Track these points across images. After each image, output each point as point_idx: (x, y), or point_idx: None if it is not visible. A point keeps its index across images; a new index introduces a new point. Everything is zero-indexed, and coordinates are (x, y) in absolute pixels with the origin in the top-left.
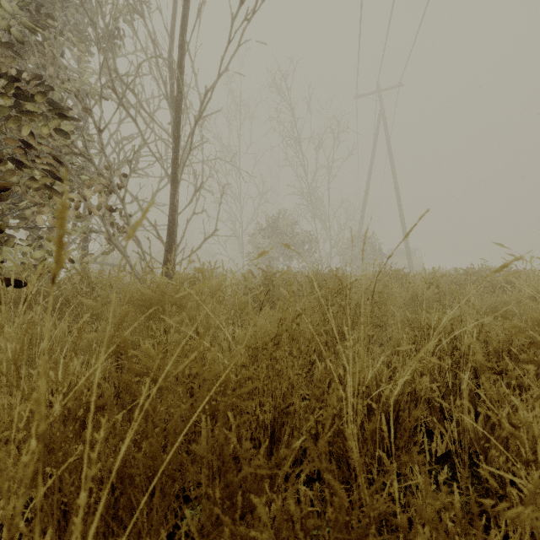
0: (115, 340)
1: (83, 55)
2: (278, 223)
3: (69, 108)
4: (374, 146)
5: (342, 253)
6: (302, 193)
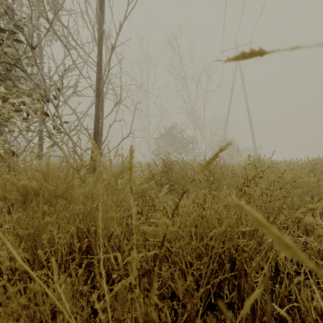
0: None
1: (36, 8)
2: (172, 131)
3: (13, 34)
4: (233, 82)
5: (213, 150)
6: (187, 112)
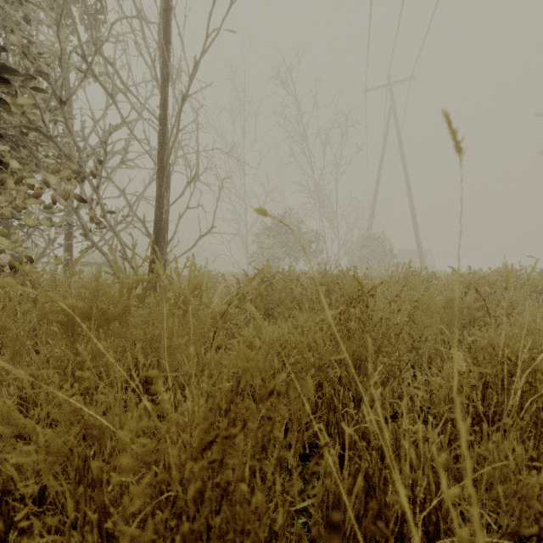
0: (7, 377)
1: (63, 30)
2: (284, 222)
3: (31, 79)
4: (384, 142)
5: (351, 254)
6: (309, 191)
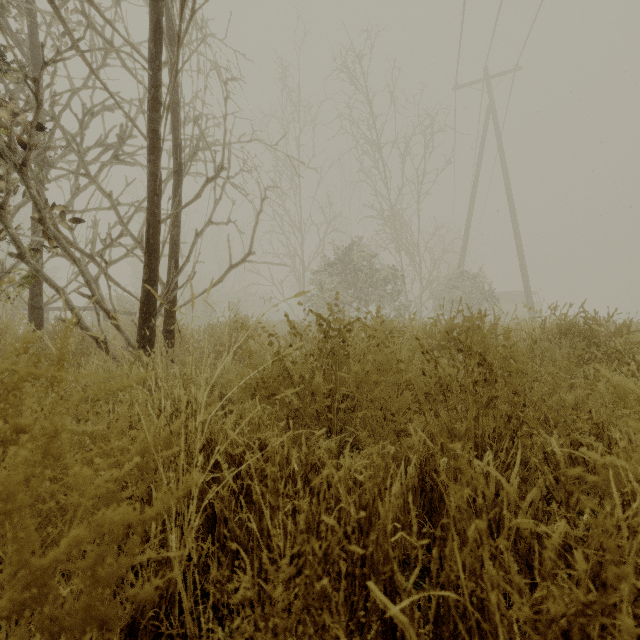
0: None
1: None
2: (351, 255)
3: None
4: (480, 152)
5: (438, 297)
6: (383, 216)
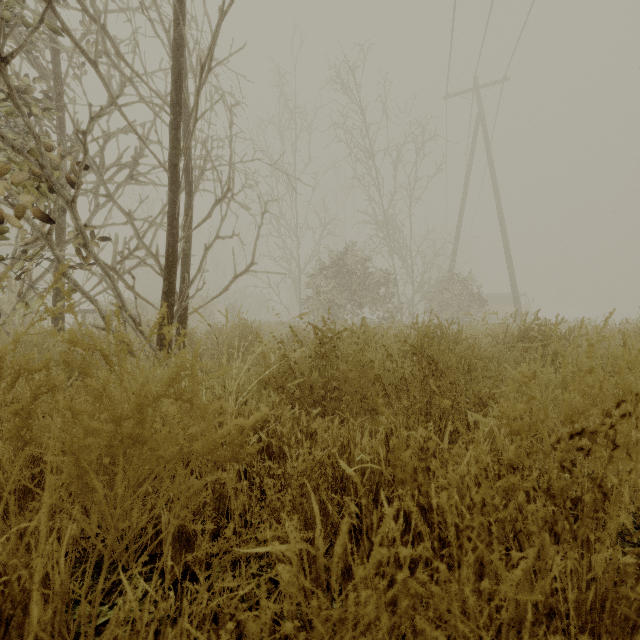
0: None
1: None
2: (345, 259)
3: None
4: (470, 159)
5: (429, 299)
6: (376, 221)
